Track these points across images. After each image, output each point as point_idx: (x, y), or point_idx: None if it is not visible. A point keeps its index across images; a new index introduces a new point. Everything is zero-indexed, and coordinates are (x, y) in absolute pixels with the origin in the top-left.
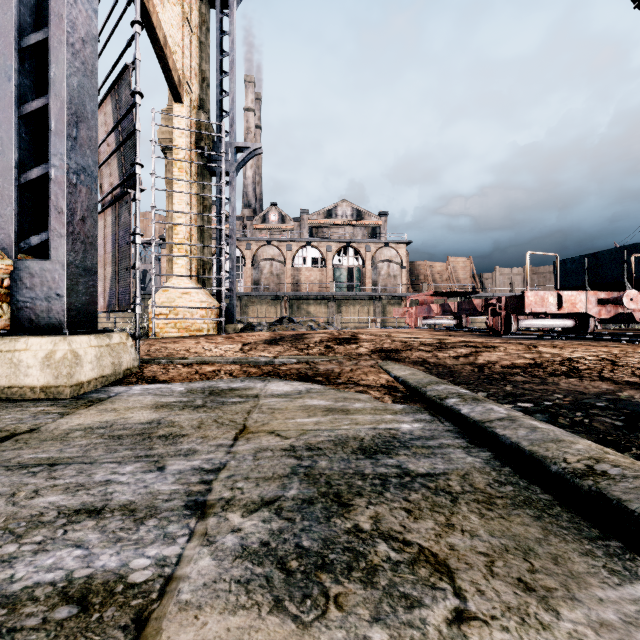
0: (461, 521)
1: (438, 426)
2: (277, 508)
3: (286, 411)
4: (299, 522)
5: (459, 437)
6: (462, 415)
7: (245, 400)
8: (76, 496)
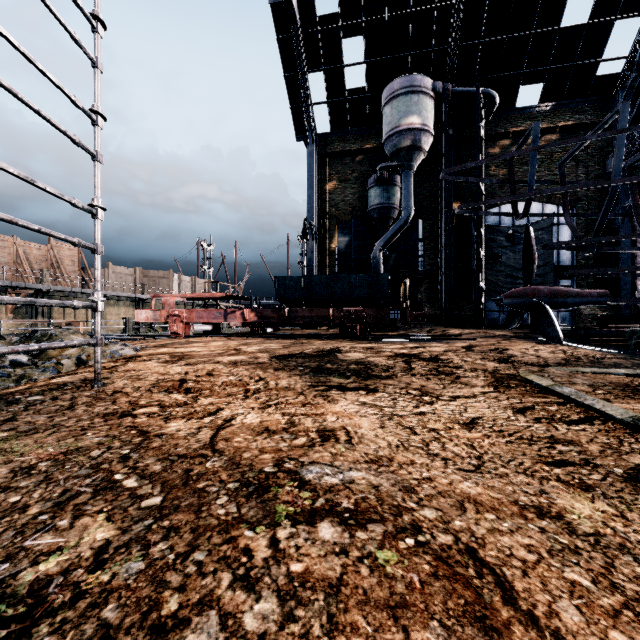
0: None
1: None
2: None
3: None
4: None
5: None
6: None
7: None
8: None
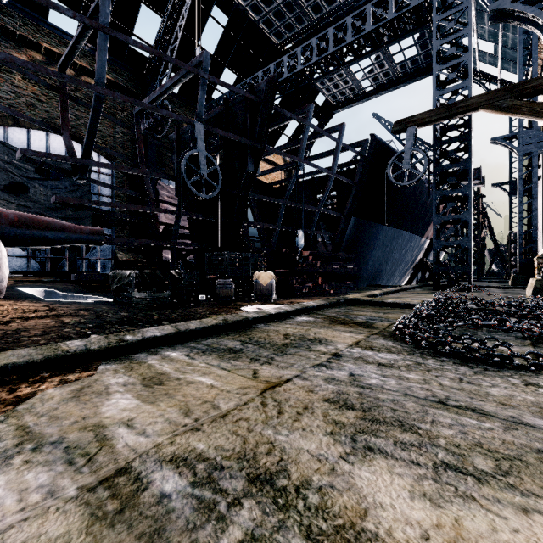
0: (264, 335)
1: (164, 349)
2: (308, 348)
3: (189, 398)
4: (306, 345)
5: (181, 344)
6: (163, 336)
7: (162, 464)
8: (398, 373)
